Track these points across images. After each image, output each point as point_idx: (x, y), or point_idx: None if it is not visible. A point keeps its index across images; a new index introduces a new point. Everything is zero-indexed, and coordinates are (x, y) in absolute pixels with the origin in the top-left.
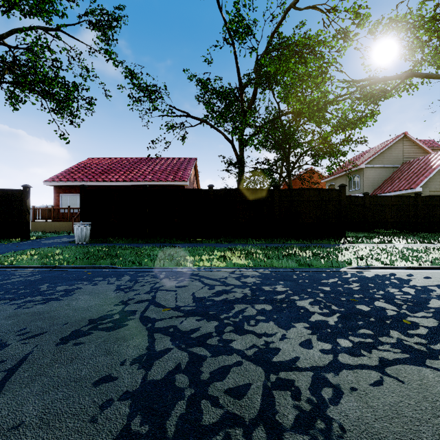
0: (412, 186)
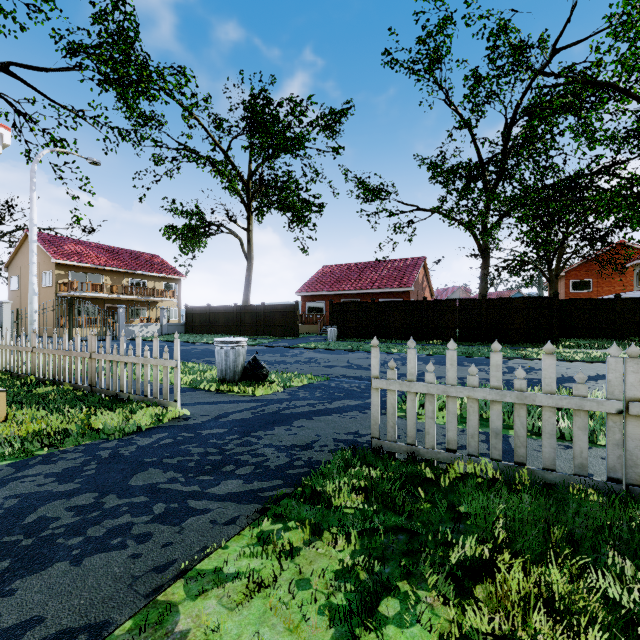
0: None
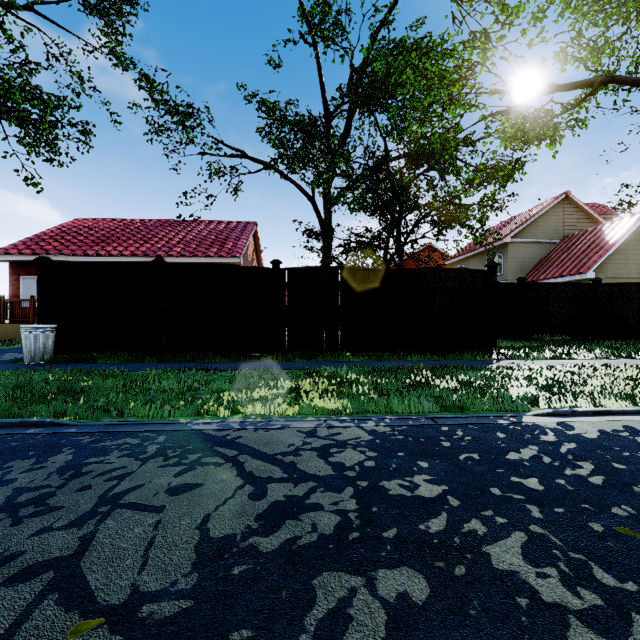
0: (581, 270)
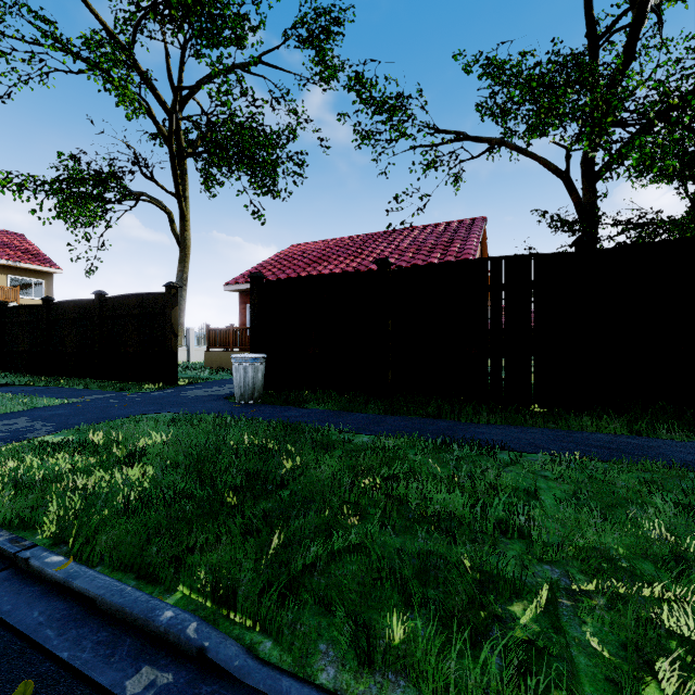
0: None
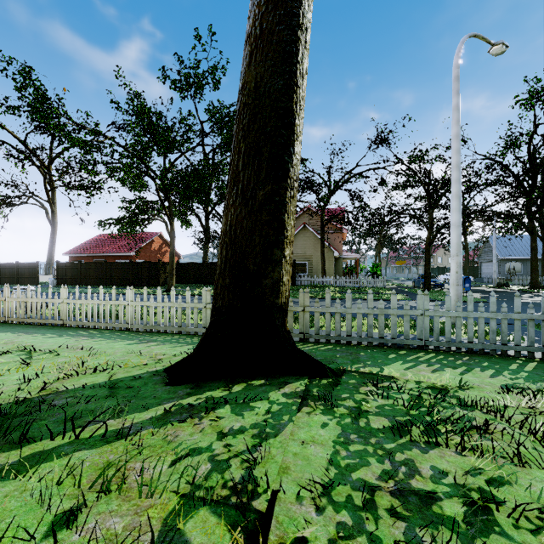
0: None
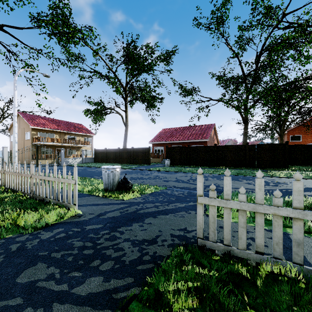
0: None
